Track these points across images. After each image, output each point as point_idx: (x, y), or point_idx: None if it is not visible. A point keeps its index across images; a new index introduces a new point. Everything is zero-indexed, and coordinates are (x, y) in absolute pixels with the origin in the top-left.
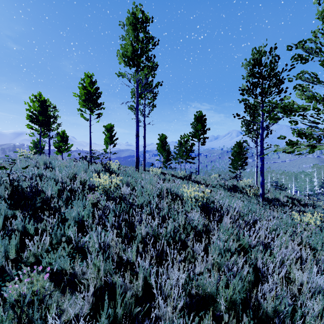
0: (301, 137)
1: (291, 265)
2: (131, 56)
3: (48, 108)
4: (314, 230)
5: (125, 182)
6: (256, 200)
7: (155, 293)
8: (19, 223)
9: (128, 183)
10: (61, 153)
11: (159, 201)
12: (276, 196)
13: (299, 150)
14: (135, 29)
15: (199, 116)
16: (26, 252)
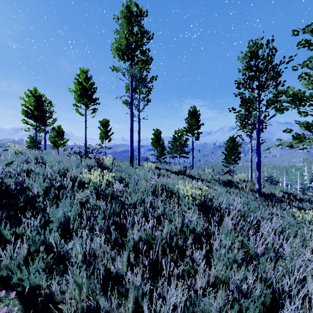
0: (310, 130)
1: (307, 277)
2: (126, 50)
3: (44, 103)
4: None
5: (118, 178)
6: (253, 196)
7: None
8: None
9: (121, 179)
10: (57, 147)
11: (154, 198)
12: (271, 191)
13: (309, 144)
14: (130, 22)
15: (193, 111)
16: None
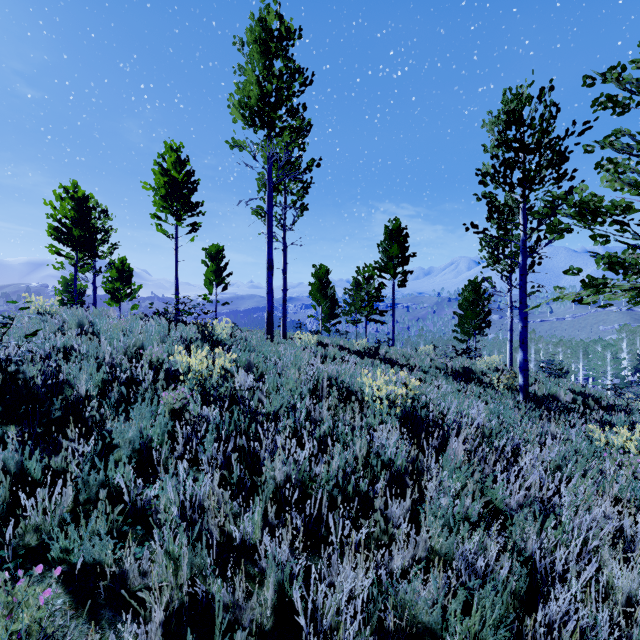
0: (615, 270)
1: (601, 549)
2: (258, 106)
3: (92, 213)
4: (639, 466)
5: (244, 363)
6: (513, 400)
7: (302, 624)
8: (9, 455)
9: (249, 365)
10: (118, 302)
11: (314, 403)
12: (550, 390)
13: (612, 298)
14: (266, 51)
15: (394, 228)
16: (10, 530)
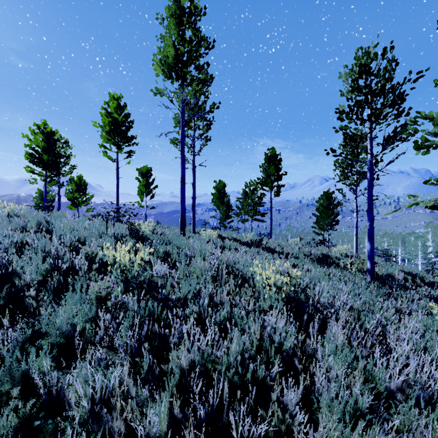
0: None
1: None
2: (174, 64)
3: (57, 143)
4: None
5: (162, 254)
6: (363, 280)
7: None
8: None
9: (166, 256)
10: (77, 207)
11: (215, 286)
12: (387, 271)
13: None
14: (180, 23)
15: (271, 155)
16: None
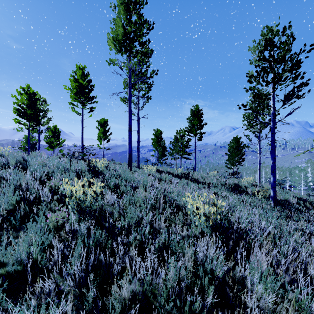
0: None
1: None
2: (123, 40)
3: (38, 101)
4: None
5: (112, 186)
6: (268, 204)
7: None
8: None
9: (115, 187)
10: (53, 148)
11: (154, 213)
12: (284, 197)
13: None
14: (128, 9)
15: (195, 110)
16: None
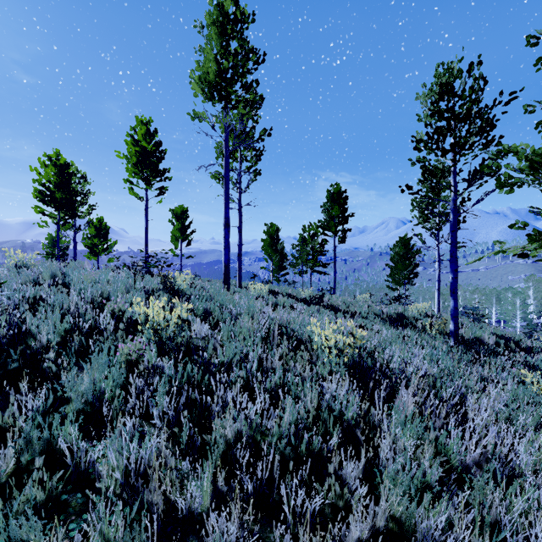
0: None
1: None
2: (216, 82)
3: (73, 178)
4: None
5: (202, 312)
6: (445, 344)
7: None
8: None
9: (206, 314)
10: (96, 256)
11: (266, 350)
12: (476, 333)
13: None
14: (223, 32)
15: (335, 192)
16: None
